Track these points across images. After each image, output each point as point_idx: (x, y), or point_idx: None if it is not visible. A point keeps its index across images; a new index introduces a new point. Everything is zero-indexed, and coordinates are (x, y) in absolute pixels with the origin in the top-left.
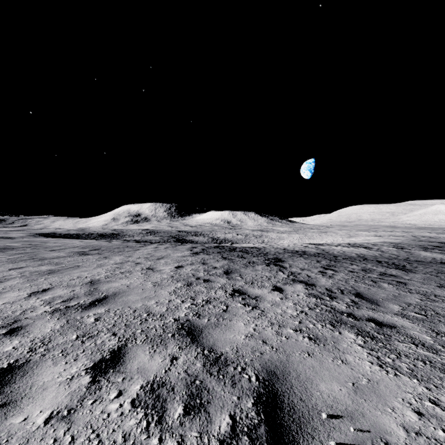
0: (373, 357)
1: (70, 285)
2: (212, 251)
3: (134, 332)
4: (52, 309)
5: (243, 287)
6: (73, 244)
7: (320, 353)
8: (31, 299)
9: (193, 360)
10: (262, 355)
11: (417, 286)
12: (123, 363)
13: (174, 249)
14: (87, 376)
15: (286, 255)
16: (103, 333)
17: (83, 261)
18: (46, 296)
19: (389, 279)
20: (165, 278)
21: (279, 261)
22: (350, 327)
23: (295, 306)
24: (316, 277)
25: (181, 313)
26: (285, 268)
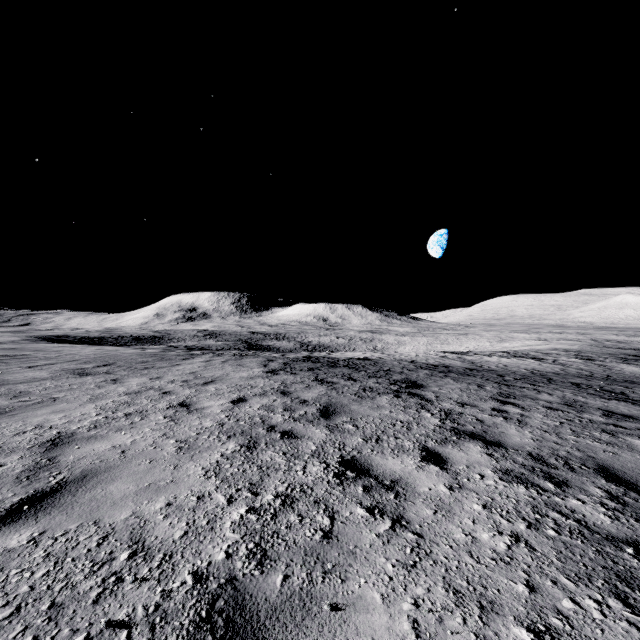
0: None
1: (5, 449)
2: (300, 367)
3: None
4: None
5: (362, 452)
6: (75, 355)
7: None
8: None
9: None
10: None
11: None
12: None
13: (238, 363)
14: None
15: (421, 374)
16: None
17: (71, 389)
18: None
19: (632, 427)
20: (207, 428)
21: (415, 387)
22: None
23: (491, 517)
24: (495, 424)
25: (218, 549)
26: (429, 401)
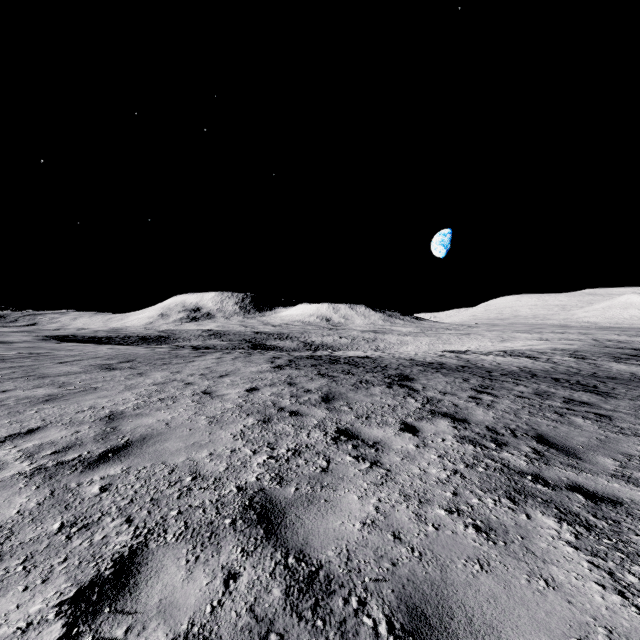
0: (602, 572)
1: (74, 422)
2: (304, 363)
3: (165, 514)
4: (32, 468)
5: (353, 425)
6: (96, 352)
7: (502, 563)
8: (3, 448)
9: (267, 581)
10: (395, 568)
11: (630, 421)
12: (133, 588)
13: (247, 360)
14: (58, 623)
15: (415, 370)
16: (110, 517)
17: (105, 380)
18: (29, 442)
19: (581, 410)
20: (229, 409)
21: (407, 380)
22: (542, 503)
23: (441, 462)
24: (466, 407)
25: (251, 476)
26: (416, 390)
